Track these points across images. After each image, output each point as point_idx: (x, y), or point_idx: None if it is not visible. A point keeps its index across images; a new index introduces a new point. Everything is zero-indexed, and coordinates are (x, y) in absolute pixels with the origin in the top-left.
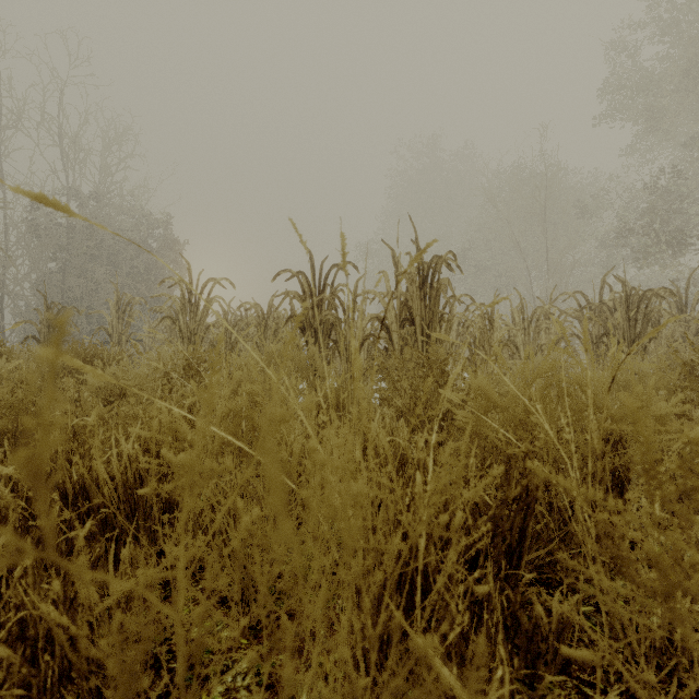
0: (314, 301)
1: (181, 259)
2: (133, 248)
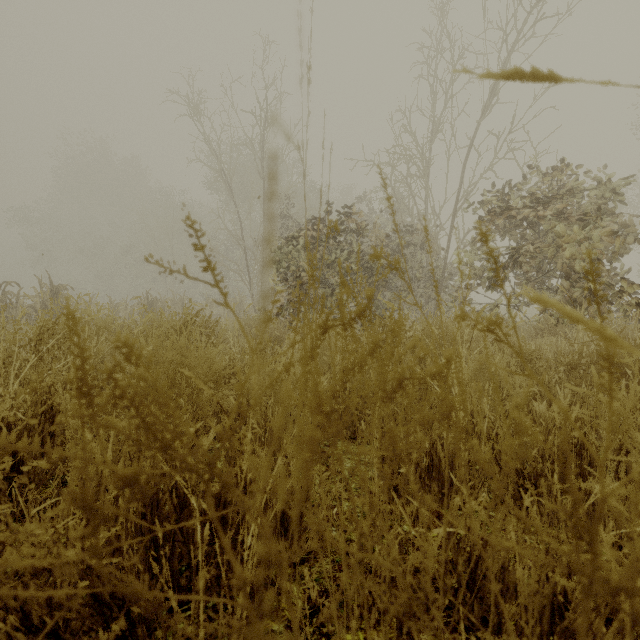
0: None
1: None
2: None
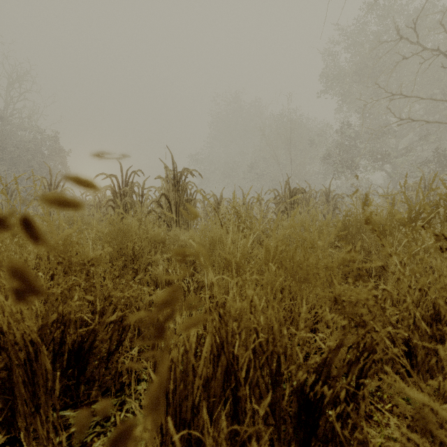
0: (120, 191)
1: (66, 162)
2: (30, 153)
